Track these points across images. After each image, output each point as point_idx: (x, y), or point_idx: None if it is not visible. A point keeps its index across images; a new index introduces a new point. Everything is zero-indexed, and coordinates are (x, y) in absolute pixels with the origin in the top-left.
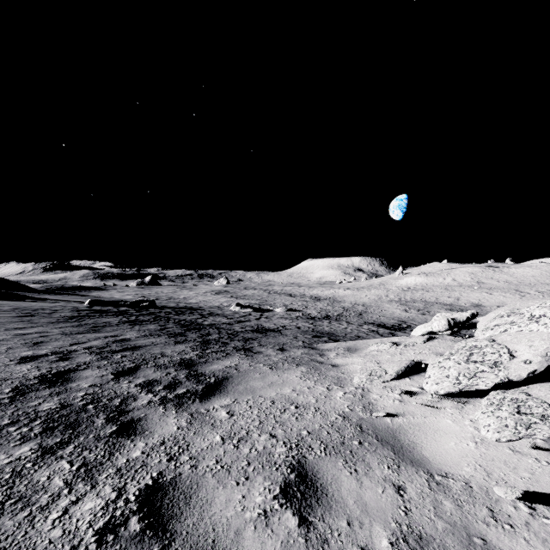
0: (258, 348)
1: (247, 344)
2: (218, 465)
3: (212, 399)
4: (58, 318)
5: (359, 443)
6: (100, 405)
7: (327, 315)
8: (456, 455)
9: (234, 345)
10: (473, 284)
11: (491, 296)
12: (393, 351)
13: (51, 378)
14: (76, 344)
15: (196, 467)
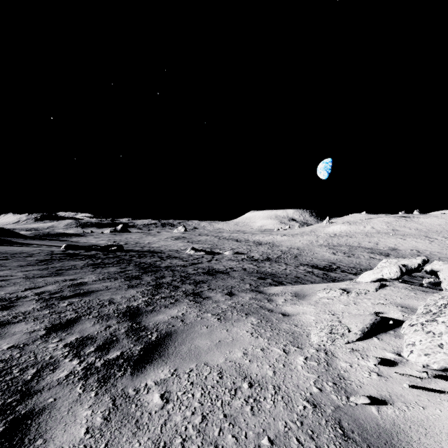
0: (207, 292)
1: (198, 287)
2: None
3: (147, 368)
4: (29, 261)
5: None
6: (6, 380)
7: (268, 258)
8: None
9: (184, 290)
10: (389, 231)
11: (404, 241)
12: (345, 300)
13: None
14: (31, 288)
15: None
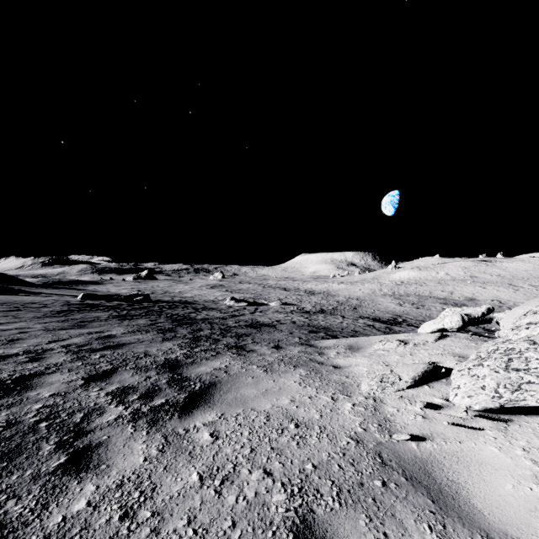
0: (251, 346)
1: (240, 340)
2: (190, 528)
3: (194, 413)
4: (45, 312)
5: (383, 485)
6: (56, 422)
7: (322, 309)
8: (521, 506)
9: (225, 343)
10: (467, 278)
11: (484, 290)
12: (401, 351)
13: (8, 385)
14: (55, 341)
15: (158, 533)
